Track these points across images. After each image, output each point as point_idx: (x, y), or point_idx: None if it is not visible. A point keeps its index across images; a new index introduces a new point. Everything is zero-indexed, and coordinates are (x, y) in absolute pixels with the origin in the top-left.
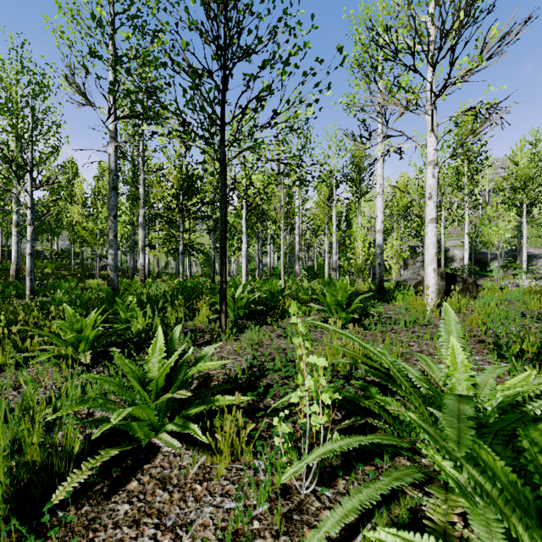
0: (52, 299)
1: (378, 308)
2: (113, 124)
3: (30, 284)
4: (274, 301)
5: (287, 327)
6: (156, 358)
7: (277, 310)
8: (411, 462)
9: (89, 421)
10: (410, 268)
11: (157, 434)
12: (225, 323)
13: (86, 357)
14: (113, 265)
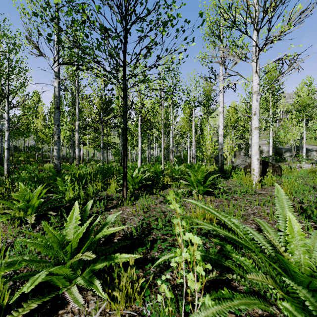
0: (19, 177)
1: (222, 183)
2: (57, 67)
3: (7, 167)
4: (158, 178)
5: (166, 196)
6: (72, 225)
7: (159, 184)
8: (262, 310)
9: (17, 277)
10: (240, 157)
11: (71, 282)
12: (126, 193)
13: (31, 219)
14: (57, 156)
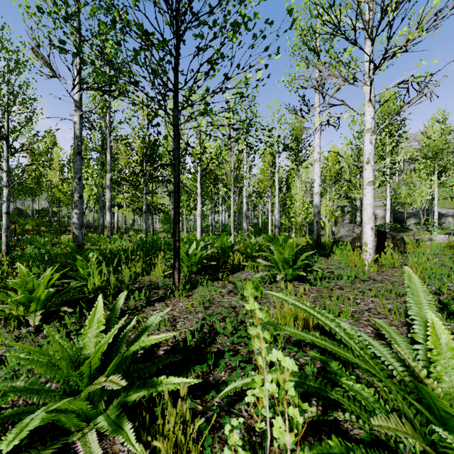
0: (23, 254)
1: (320, 263)
2: (77, 94)
3: (6, 240)
4: (225, 256)
5: (237, 283)
6: (93, 331)
7: (228, 265)
8: None
9: (2, 417)
10: (345, 225)
11: (90, 421)
12: (178, 279)
13: (35, 319)
14: (78, 223)
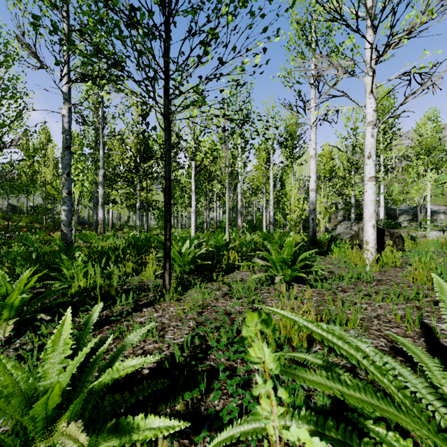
0: (9, 252)
1: (318, 262)
2: (66, 86)
3: None
4: (220, 254)
5: (233, 285)
6: (56, 356)
7: (222, 265)
8: None
9: None
10: (343, 223)
11: None
12: (169, 282)
13: (6, 329)
14: (67, 220)
